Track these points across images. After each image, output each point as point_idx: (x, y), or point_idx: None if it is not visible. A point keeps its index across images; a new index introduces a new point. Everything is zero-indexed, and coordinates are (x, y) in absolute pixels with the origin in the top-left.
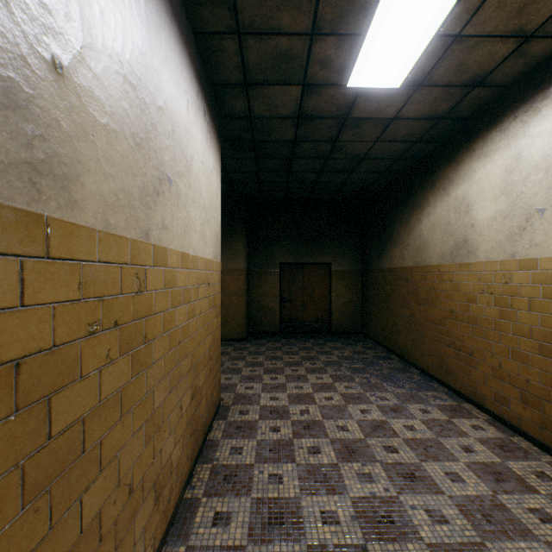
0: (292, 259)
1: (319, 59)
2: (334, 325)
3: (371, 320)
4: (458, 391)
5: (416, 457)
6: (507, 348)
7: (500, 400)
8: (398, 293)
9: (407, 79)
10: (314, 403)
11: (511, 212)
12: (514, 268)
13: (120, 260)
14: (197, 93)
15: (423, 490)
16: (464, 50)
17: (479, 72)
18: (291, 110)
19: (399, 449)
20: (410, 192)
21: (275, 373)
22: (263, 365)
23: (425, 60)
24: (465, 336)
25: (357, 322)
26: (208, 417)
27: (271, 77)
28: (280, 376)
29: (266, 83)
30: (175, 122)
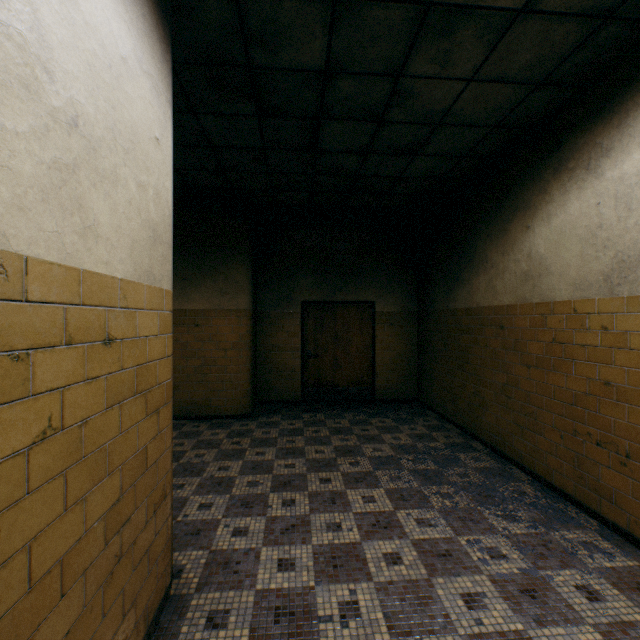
0: (320, 295)
1: None
2: (379, 390)
3: (433, 384)
4: (625, 531)
5: None
6: None
7: None
8: (485, 347)
9: None
10: (366, 575)
11: None
12: None
13: None
14: None
15: None
16: None
17: None
18: None
19: None
20: (508, 187)
21: (291, 487)
22: (272, 469)
23: None
24: None
25: (411, 385)
26: None
27: None
28: (300, 496)
29: None
30: None
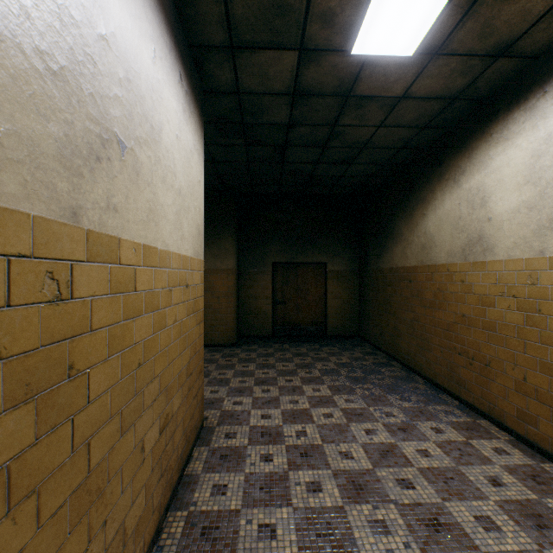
0: (286, 258)
1: (320, 14)
2: (329, 328)
3: (369, 323)
4: (471, 404)
5: (436, 494)
6: (534, 360)
7: (525, 419)
8: (400, 295)
9: (422, 45)
10: (311, 421)
11: (540, 202)
12: (543, 267)
13: (6, 250)
14: (169, 48)
15: (452, 544)
16: (494, 4)
17: (507, 36)
18: (286, 84)
19: (415, 484)
20: (413, 186)
21: (267, 384)
22: (254, 374)
23: (446, 18)
24: (480, 344)
25: (354, 325)
26: (186, 447)
27: (262, 37)
28: (273, 388)
29: (257, 46)
30: (132, 70)
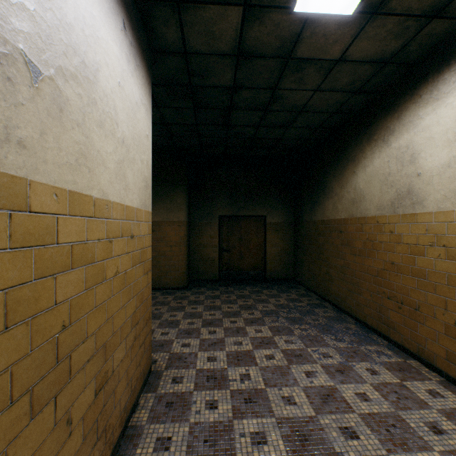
0: (230, 212)
1: None
2: (268, 273)
3: (303, 268)
4: (400, 345)
5: (381, 445)
6: None
7: None
8: (331, 244)
9: (363, 2)
10: (255, 364)
11: None
12: None
13: None
14: None
15: None
16: None
17: None
18: (231, 45)
19: (359, 432)
20: (344, 147)
21: (214, 325)
22: (202, 316)
23: None
24: (409, 290)
25: (289, 269)
26: (131, 397)
27: None
28: (219, 329)
29: None
30: None
